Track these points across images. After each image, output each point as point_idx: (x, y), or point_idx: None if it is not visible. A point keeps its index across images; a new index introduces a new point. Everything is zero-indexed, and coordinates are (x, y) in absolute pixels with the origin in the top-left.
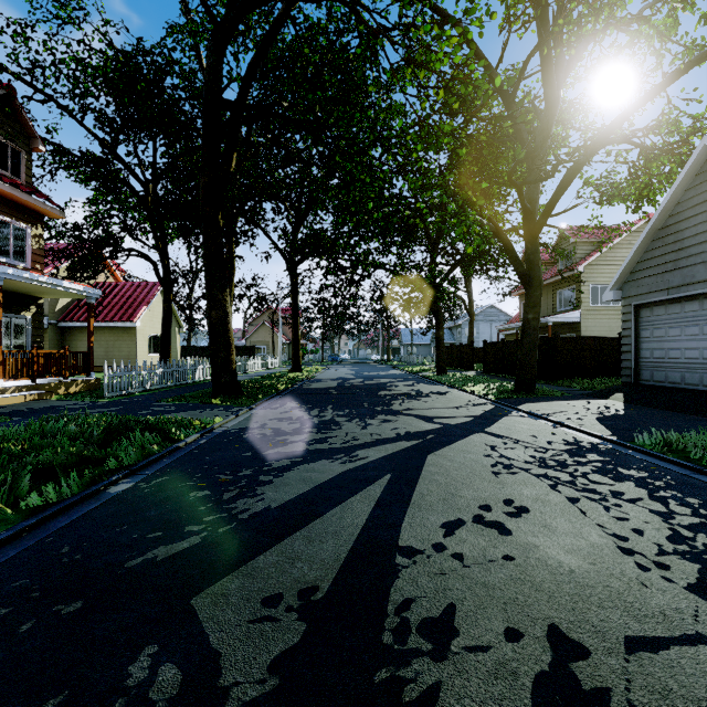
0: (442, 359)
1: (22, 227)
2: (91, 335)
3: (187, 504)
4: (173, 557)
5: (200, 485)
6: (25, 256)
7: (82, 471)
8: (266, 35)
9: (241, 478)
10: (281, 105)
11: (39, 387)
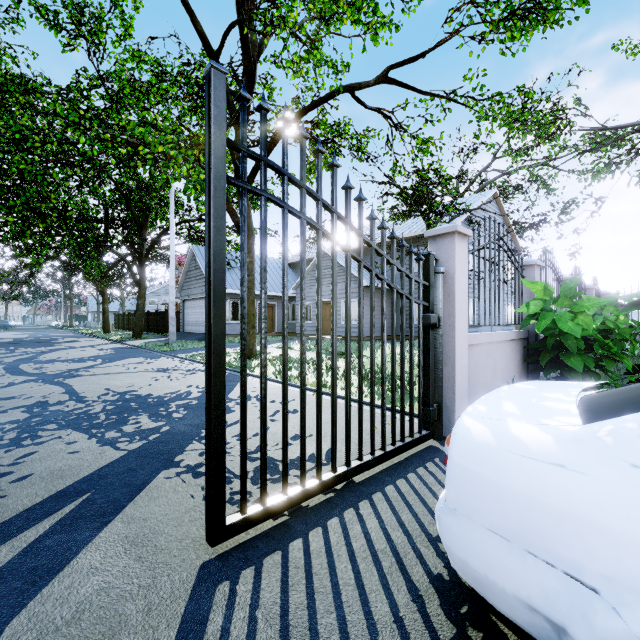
0: (107, 323)
1: None
2: None
3: None
4: None
5: None
6: None
7: None
8: None
9: None
10: None
11: None
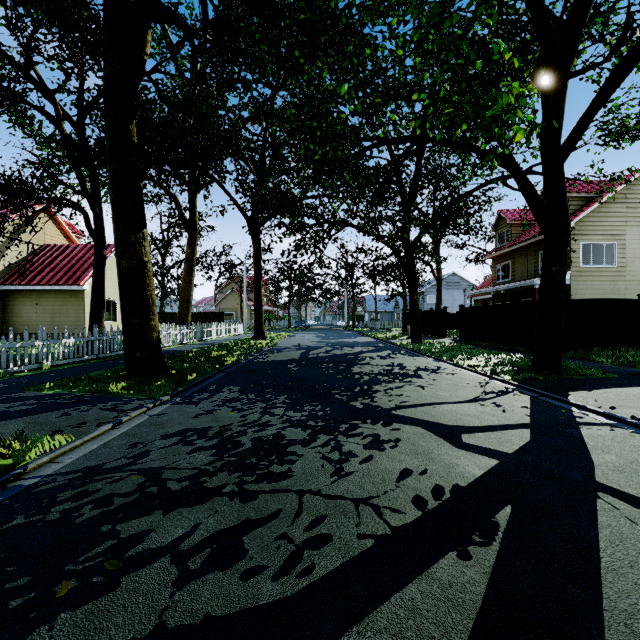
0: (416, 325)
1: None
2: None
3: None
4: None
5: None
6: None
7: None
8: None
9: None
10: None
11: None
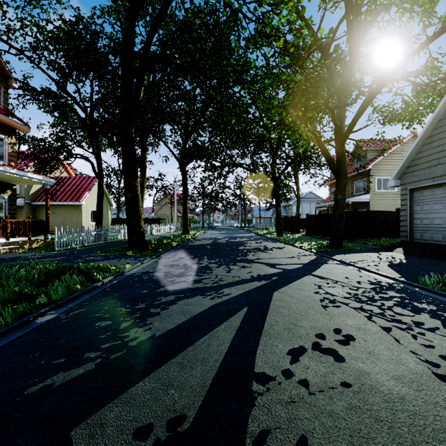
0: (280, 226)
1: (1, 137)
2: (47, 209)
3: (91, 332)
4: (68, 383)
5: (105, 316)
6: (4, 157)
7: (21, 304)
8: (162, 5)
9: (136, 311)
10: (173, 56)
11: (10, 243)
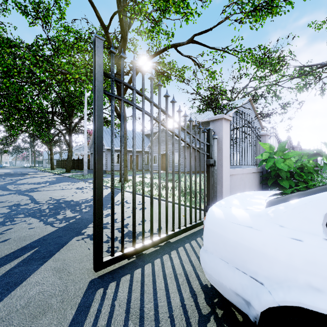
0: (52, 165)
1: None
2: None
3: None
4: None
5: None
6: None
7: None
8: None
9: None
10: None
11: None
